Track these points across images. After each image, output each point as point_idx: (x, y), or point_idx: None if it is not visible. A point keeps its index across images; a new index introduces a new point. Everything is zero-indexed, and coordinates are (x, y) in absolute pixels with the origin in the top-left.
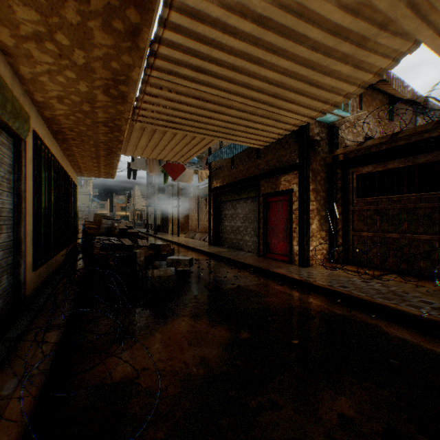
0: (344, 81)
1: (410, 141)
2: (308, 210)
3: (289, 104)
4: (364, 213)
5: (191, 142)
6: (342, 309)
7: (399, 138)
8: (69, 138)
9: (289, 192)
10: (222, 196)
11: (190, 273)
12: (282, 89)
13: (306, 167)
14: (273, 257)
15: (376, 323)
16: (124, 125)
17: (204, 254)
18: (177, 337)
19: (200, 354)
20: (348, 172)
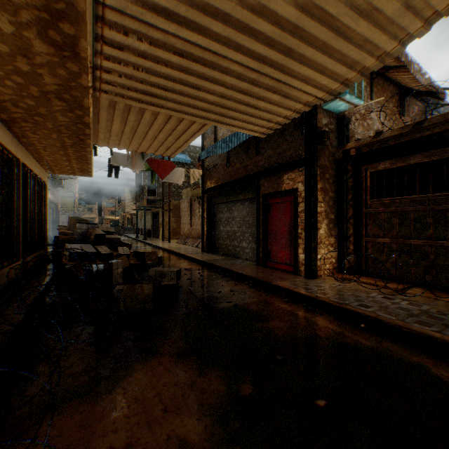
0: (383, 31)
1: (437, 131)
2: (315, 212)
3: (304, 68)
4: (380, 216)
5: (177, 128)
6: (368, 337)
7: (424, 127)
8: (17, 118)
9: (294, 192)
10: (216, 197)
11: (178, 287)
12: (298, 40)
13: (314, 162)
14: (274, 266)
15: (419, 361)
16: (85, 98)
17: (196, 263)
18: (148, 396)
19: (178, 432)
20: (361, 169)
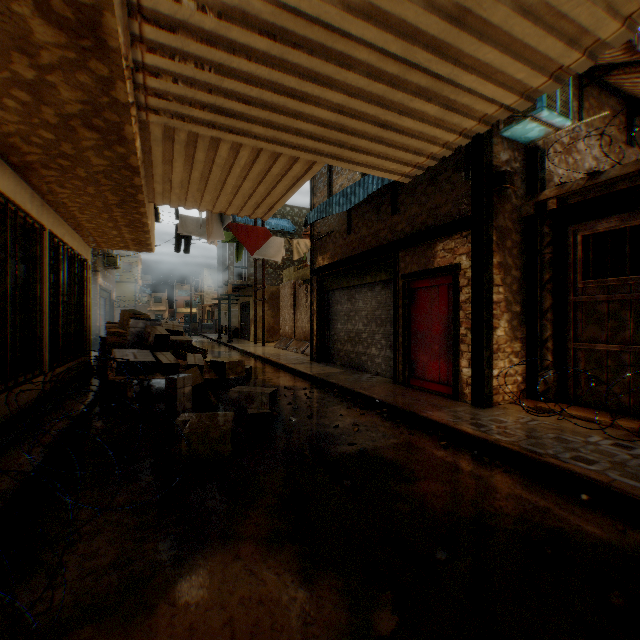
0: None
1: None
2: (490, 301)
3: (486, 48)
4: (600, 307)
5: (271, 171)
6: (597, 520)
7: None
8: (34, 163)
9: (453, 270)
10: (332, 281)
11: (273, 416)
12: None
13: (487, 222)
14: (421, 386)
15: None
16: (126, 125)
17: (302, 378)
18: (211, 625)
19: None
20: (566, 231)
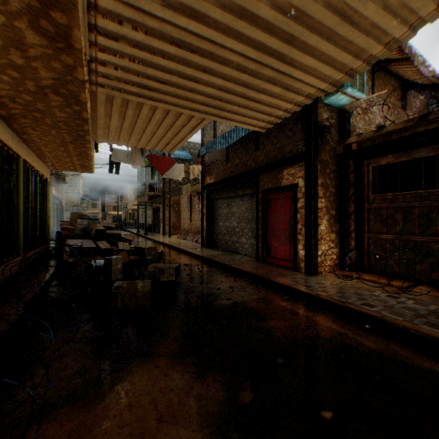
0: (393, 15)
1: None
2: (316, 208)
3: (307, 57)
4: (383, 212)
5: (176, 123)
6: (374, 339)
7: (430, 120)
8: (16, 114)
9: (293, 188)
10: (216, 193)
11: (177, 283)
12: (301, 26)
13: (314, 157)
14: (274, 262)
15: (431, 366)
16: (82, 93)
17: (196, 258)
18: (142, 403)
19: None
20: (363, 163)
